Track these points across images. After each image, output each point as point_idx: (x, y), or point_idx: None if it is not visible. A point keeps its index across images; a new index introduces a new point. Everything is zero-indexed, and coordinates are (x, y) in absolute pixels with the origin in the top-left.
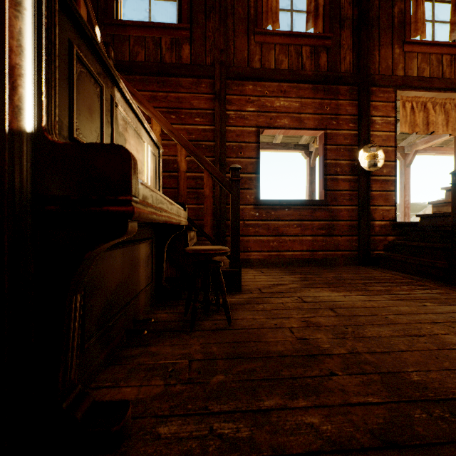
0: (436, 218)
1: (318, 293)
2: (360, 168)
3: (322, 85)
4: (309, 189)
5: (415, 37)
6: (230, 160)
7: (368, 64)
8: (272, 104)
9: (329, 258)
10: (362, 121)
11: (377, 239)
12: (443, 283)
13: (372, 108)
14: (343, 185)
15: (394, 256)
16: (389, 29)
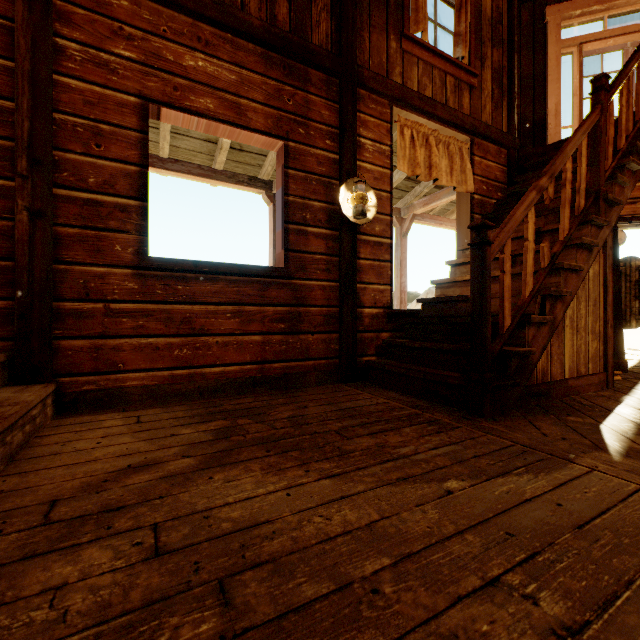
0: (442, 304)
1: (225, 492)
2: (342, 218)
3: (280, 55)
4: (274, 256)
5: (415, 32)
6: (67, 157)
7: (353, 46)
8: (179, 58)
9: (293, 375)
10: (345, 138)
11: (368, 336)
12: (459, 411)
13: (361, 123)
14: (316, 244)
15: (390, 365)
16: (383, 6)
